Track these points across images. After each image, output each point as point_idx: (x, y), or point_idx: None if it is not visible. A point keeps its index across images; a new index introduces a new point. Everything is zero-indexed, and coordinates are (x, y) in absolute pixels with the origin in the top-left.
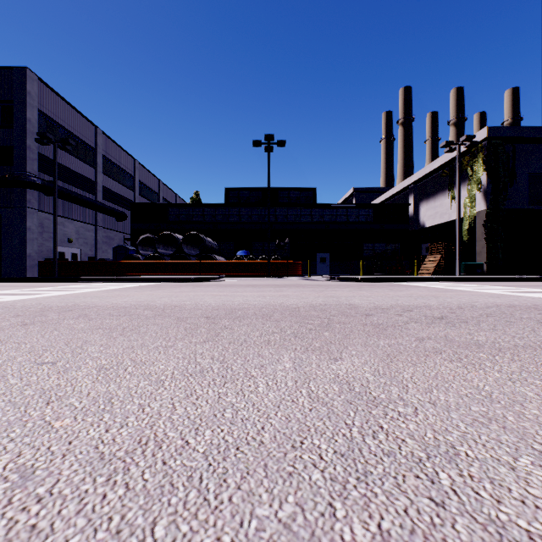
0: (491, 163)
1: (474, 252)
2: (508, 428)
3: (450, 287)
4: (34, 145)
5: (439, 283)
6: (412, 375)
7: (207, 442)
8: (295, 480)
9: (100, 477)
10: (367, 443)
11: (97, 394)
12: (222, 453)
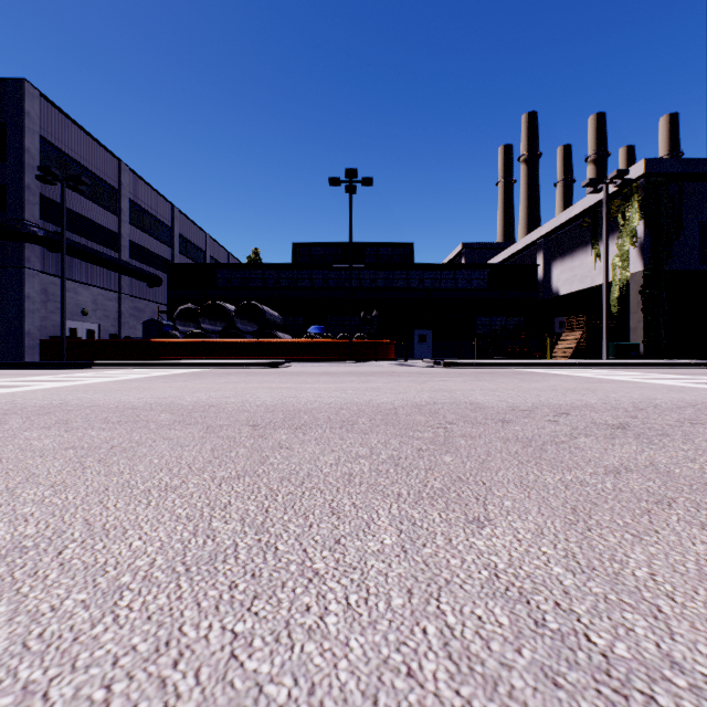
0: (650, 207)
1: (625, 329)
2: None
3: (602, 376)
4: (35, 184)
5: (584, 370)
6: (650, 571)
7: None
8: None
9: None
10: None
11: None
12: None
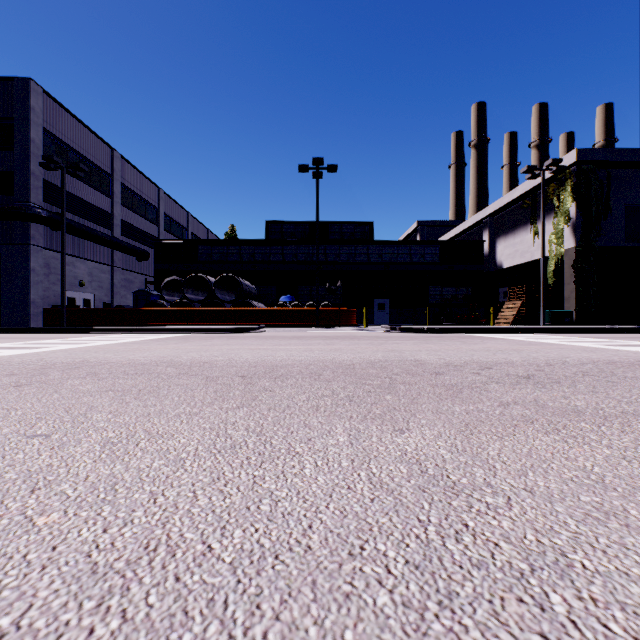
0: (582, 191)
1: (561, 298)
2: (633, 527)
3: (533, 339)
4: (38, 170)
5: (521, 334)
6: (499, 452)
7: (236, 547)
8: (354, 606)
9: (88, 600)
10: (449, 548)
11: (98, 478)
12: (255, 564)
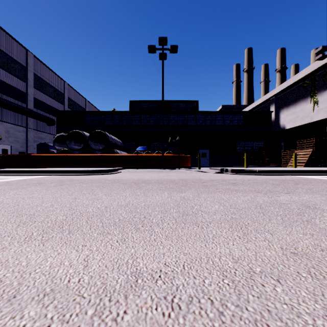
0: None
1: None
2: None
3: None
4: None
5: None
6: None
7: None
8: None
9: None
10: None
11: None
12: None
